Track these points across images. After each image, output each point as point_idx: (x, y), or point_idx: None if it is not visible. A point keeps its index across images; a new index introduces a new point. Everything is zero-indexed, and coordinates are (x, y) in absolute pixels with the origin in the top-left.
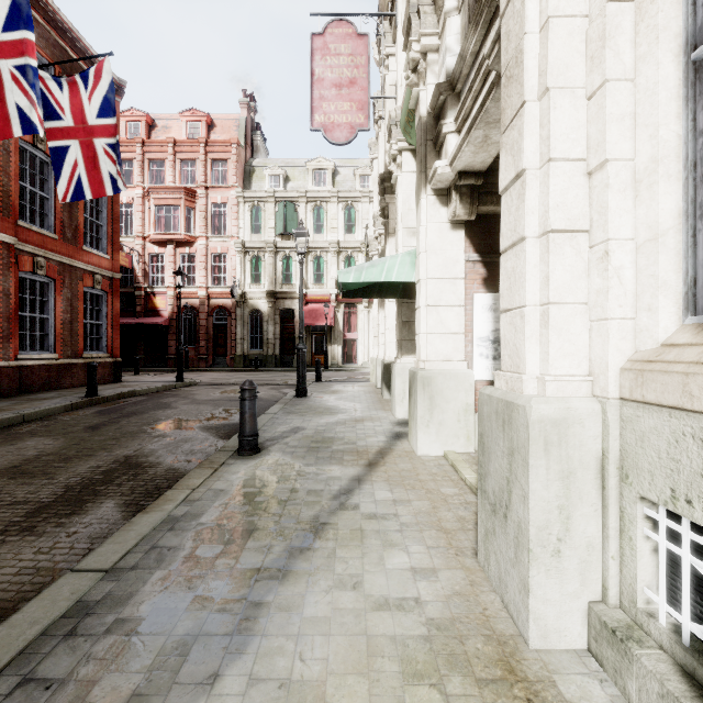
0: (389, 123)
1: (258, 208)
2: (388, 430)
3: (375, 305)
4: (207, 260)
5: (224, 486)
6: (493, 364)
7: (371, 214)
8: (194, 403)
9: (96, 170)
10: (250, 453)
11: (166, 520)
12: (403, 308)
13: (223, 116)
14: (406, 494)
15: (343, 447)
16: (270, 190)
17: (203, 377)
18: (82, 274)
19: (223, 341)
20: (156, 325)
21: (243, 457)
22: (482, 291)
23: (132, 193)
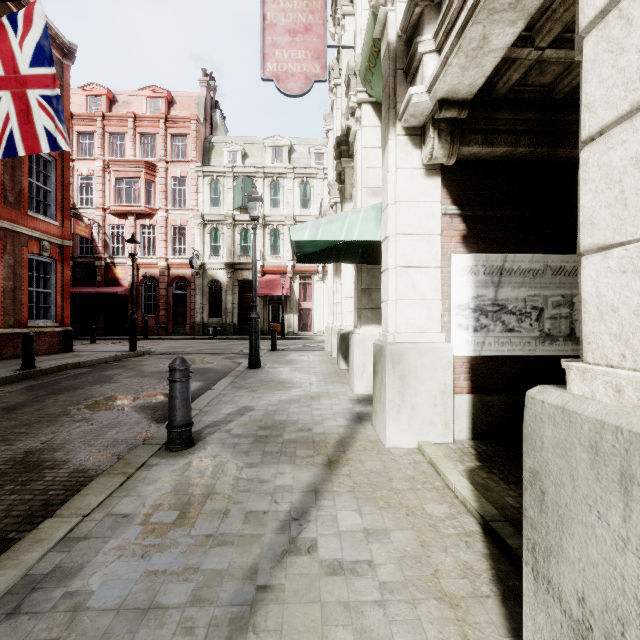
0: (347, 74)
1: (217, 182)
2: (347, 409)
3: (330, 275)
4: (166, 232)
5: (131, 506)
6: (474, 336)
7: (326, 190)
8: (139, 376)
9: (28, 123)
10: (181, 447)
11: (15, 587)
12: (363, 273)
13: (183, 94)
14: (381, 518)
15: (296, 436)
16: (229, 165)
17: (160, 345)
18: (27, 240)
19: (183, 310)
20: (116, 295)
21: (171, 453)
22: (461, 250)
23: (92, 166)
